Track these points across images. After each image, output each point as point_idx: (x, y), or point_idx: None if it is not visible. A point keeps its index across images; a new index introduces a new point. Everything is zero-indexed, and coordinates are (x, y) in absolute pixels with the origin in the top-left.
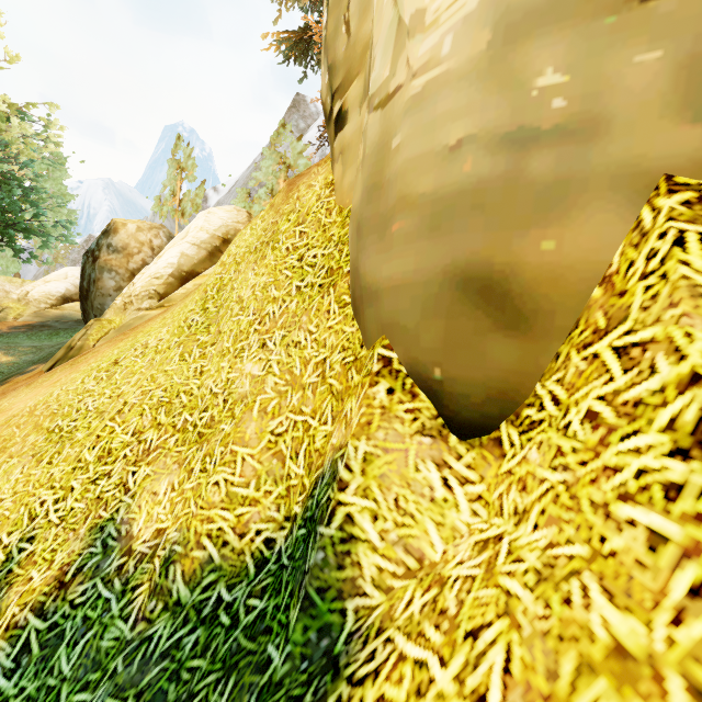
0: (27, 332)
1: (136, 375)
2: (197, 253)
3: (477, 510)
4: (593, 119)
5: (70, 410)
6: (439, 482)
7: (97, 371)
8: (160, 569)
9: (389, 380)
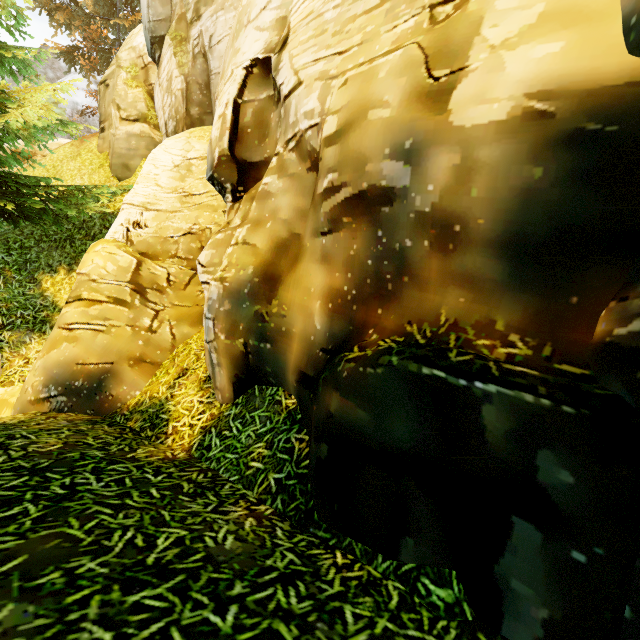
0: None
1: None
2: None
3: None
4: (138, 149)
5: None
6: None
7: None
8: None
9: (114, 178)
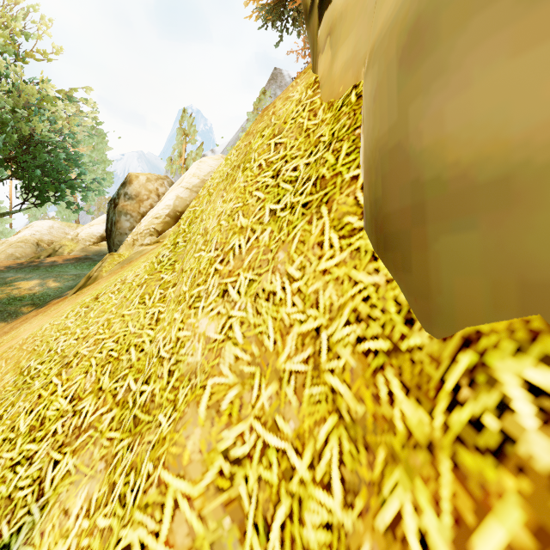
0: (74, 263)
1: (106, 314)
2: (190, 196)
3: None
4: None
5: (45, 349)
6: None
7: (80, 306)
8: None
9: None
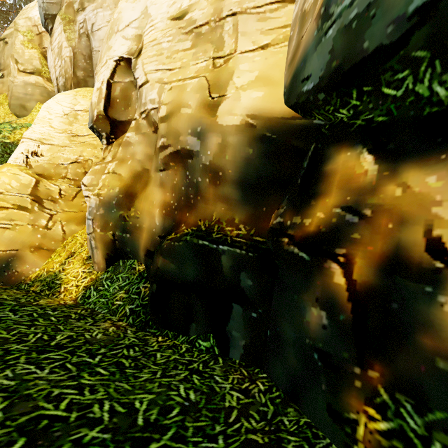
0: None
1: None
2: None
3: None
4: (34, 95)
5: None
6: None
7: None
8: None
9: (12, 114)
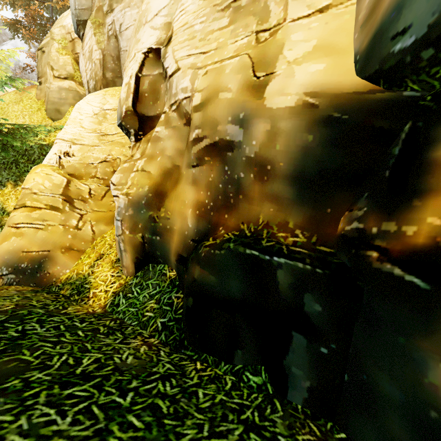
0: None
1: None
2: None
3: None
4: (67, 99)
5: None
6: None
7: None
8: None
9: (49, 118)
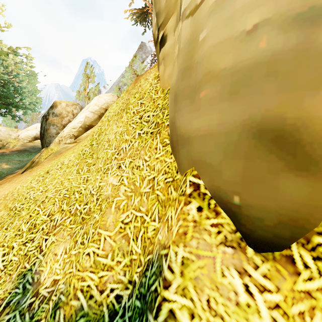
0: (18, 154)
1: (56, 180)
2: (93, 116)
3: (276, 318)
4: None
5: (22, 198)
6: (241, 287)
7: (38, 176)
8: (51, 311)
9: (198, 200)
